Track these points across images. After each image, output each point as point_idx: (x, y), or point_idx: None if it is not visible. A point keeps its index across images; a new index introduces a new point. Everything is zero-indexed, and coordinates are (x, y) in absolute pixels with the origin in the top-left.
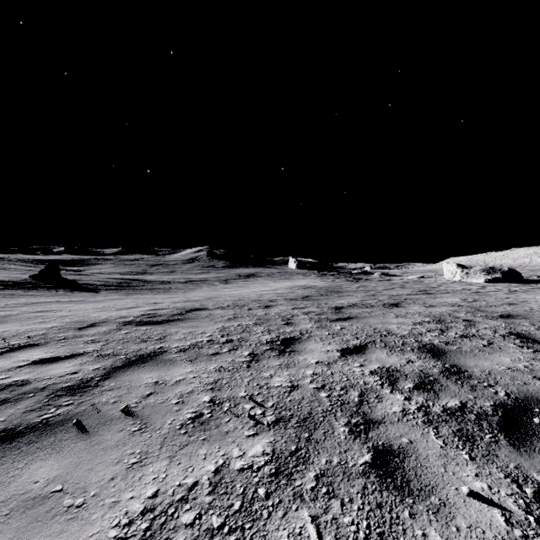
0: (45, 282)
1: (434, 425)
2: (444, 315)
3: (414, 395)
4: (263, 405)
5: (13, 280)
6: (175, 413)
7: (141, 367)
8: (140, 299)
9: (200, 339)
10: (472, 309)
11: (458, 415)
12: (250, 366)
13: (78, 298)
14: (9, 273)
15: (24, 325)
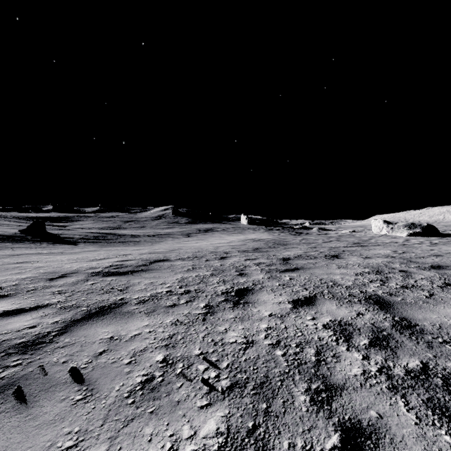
0: (32, 236)
1: (401, 393)
2: (381, 266)
3: (372, 353)
4: (218, 366)
5: (4, 234)
6: (124, 376)
7: (99, 320)
8: (112, 251)
9: (160, 290)
10: (404, 260)
11: (423, 379)
12: (205, 319)
13: (57, 250)
14: (2, 228)
15: (0, 276)
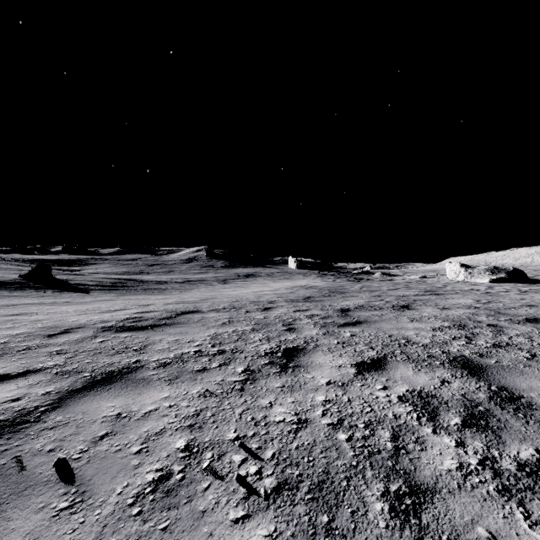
0: (34, 282)
1: (517, 498)
2: (463, 319)
3: (468, 437)
4: (259, 456)
5: (0, 280)
6: (131, 472)
7: (105, 390)
8: (131, 301)
9: (186, 350)
10: (491, 311)
11: None
12: (243, 389)
13: (64, 299)
14: None
15: None
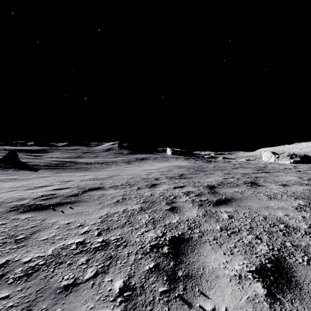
0: (5, 163)
1: None
2: (310, 197)
3: None
4: None
5: None
6: None
7: None
8: (60, 177)
9: (70, 240)
10: None
11: None
12: None
13: (15, 176)
14: None
15: None
